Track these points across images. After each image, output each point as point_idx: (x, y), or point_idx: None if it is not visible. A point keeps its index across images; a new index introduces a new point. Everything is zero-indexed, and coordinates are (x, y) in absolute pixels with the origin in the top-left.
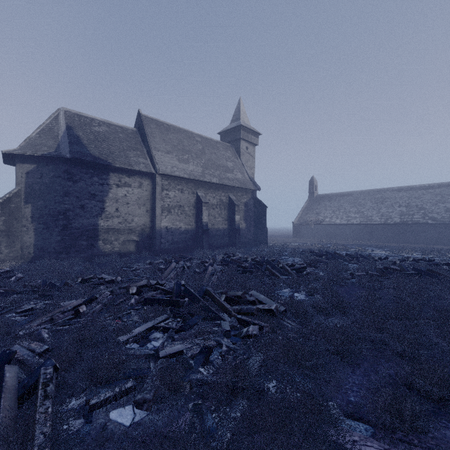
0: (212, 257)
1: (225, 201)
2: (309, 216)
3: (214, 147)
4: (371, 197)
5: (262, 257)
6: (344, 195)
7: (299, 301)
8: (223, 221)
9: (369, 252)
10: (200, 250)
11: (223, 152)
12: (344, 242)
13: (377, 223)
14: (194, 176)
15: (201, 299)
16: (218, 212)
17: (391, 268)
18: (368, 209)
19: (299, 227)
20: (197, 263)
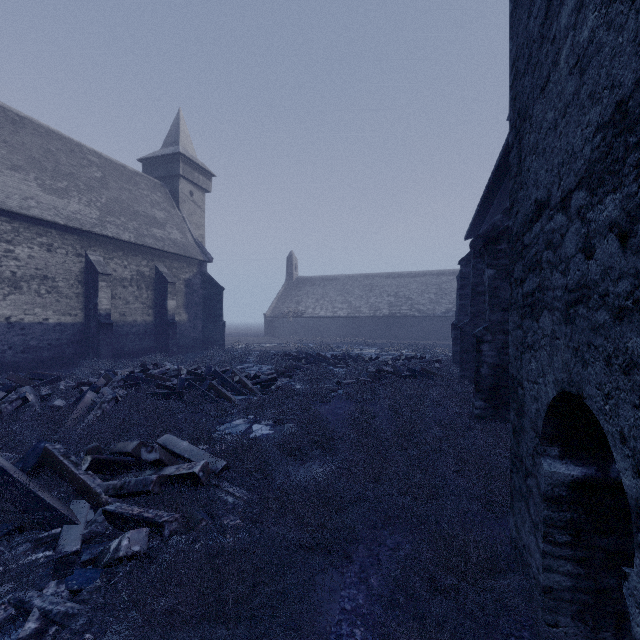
0: (105, 373)
1: (148, 275)
2: (286, 306)
3: (128, 180)
4: (360, 283)
5: (207, 367)
6: (330, 280)
7: (257, 442)
8: (145, 309)
9: (358, 351)
10: (94, 362)
11: (146, 193)
12: (329, 340)
13: (366, 316)
14: (80, 222)
15: (19, 477)
16: (134, 293)
17: (385, 371)
18: (357, 299)
19: (274, 321)
20: (69, 387)
